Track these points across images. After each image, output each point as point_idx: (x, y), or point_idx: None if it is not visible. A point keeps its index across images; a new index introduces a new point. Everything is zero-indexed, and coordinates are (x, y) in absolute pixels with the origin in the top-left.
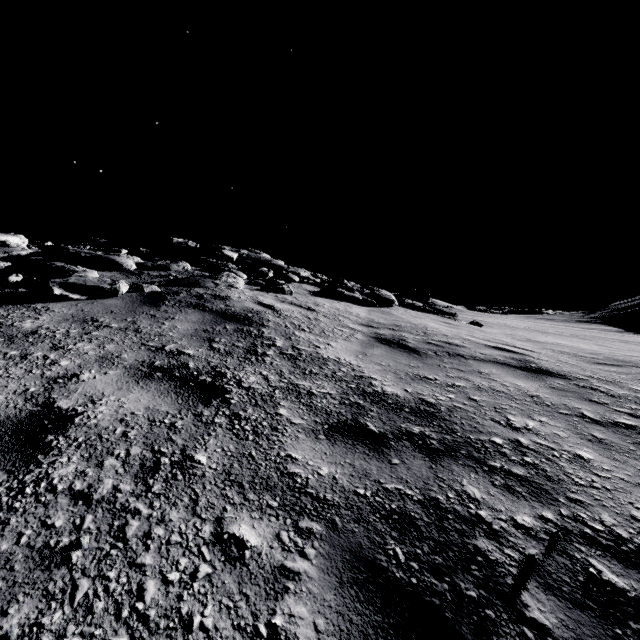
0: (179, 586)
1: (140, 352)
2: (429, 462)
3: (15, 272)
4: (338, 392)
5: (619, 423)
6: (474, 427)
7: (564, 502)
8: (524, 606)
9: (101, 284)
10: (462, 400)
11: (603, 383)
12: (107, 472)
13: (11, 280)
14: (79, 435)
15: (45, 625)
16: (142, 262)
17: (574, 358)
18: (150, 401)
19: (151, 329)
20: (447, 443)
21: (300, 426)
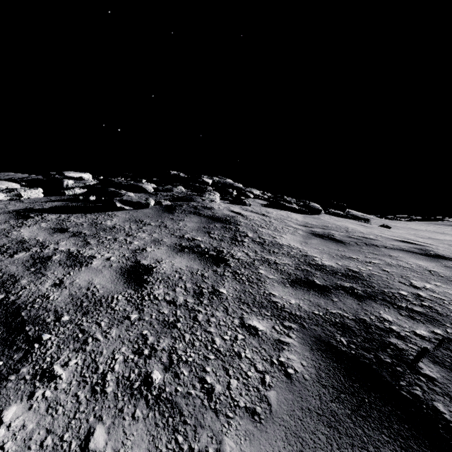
0: (230, 341)
1: (172, 238)
2: (357, 301)
3: (90, 195)
4: (293, 263)
5: None
6: (386, 285)
7: (449, 326)
8: (420, 368)
9: (140, 200)
10: (377, 270)
11: None
12: (179, 293)
13: (91, 199)
14: (158, 277)
15: (177, 347)
16: (156, 187)
17: None
18: (187, 263)
19: (173, 226)
20: (368, 292)
21: (274, 279)
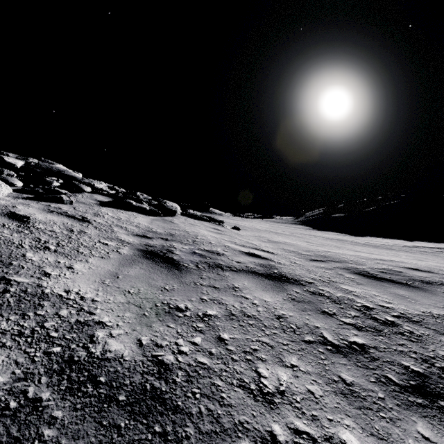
0: None
1: None
2: None
3: None
4: (13, 376)
5: (353, 344)
6: (216, 419)
7: None
8: None
9: None
10: (209, 346)
11: (324, 285)
12: None
13: None
14: None
15: None
16: None
17: (298, 256)
18: None
19: None
20: None
21: None
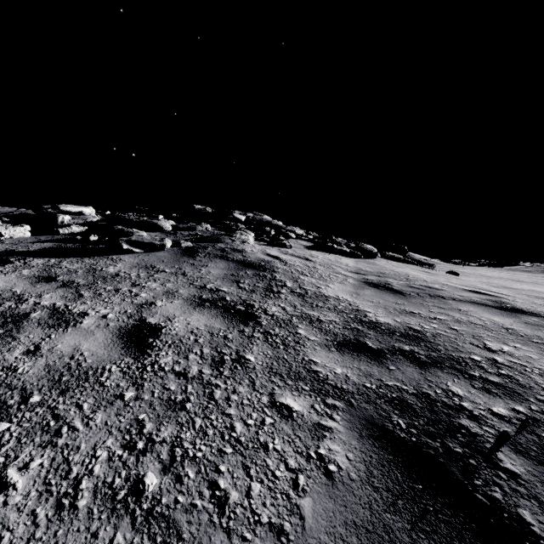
0: (255, 427)
1: (190, 289)
2: (419, 370)
3: (91, 234)
4: (341, 320)
5: None
6: (455, 348)
7: (534, 401)
8: (499, 460)
9: (153, 241)
10: (444, 329)
11: None
12: (192, 362)
13: (91, 239)
14: (168, 340)
15: (183, 438)
16: (176, 224)
17: None
18: (206, 321)
19: (193, 273)
20: (433, 358)
21: (315, 341)
